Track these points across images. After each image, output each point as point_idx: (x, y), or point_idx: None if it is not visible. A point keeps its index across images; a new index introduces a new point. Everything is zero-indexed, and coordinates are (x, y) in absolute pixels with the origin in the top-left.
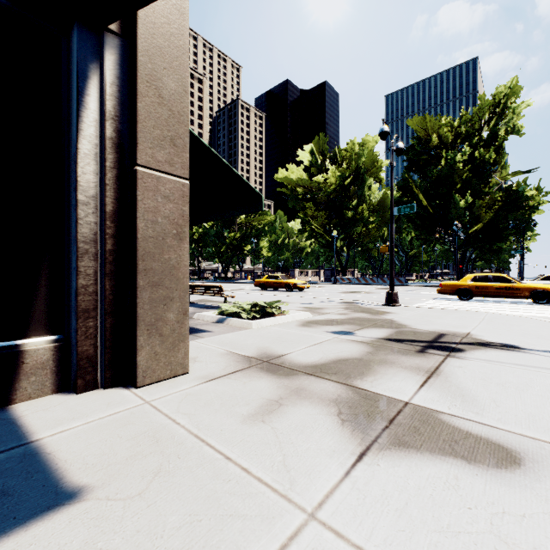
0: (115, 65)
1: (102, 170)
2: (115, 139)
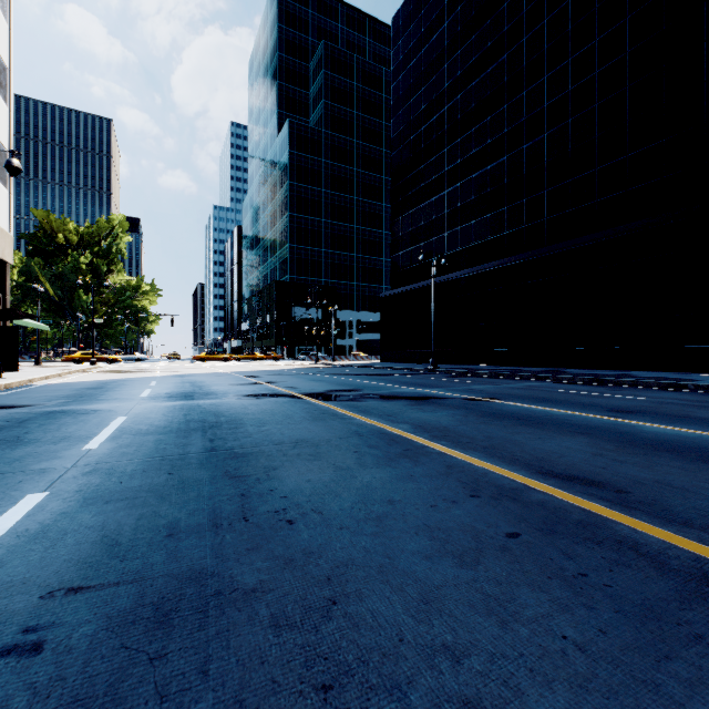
0: None
1: None
2: None
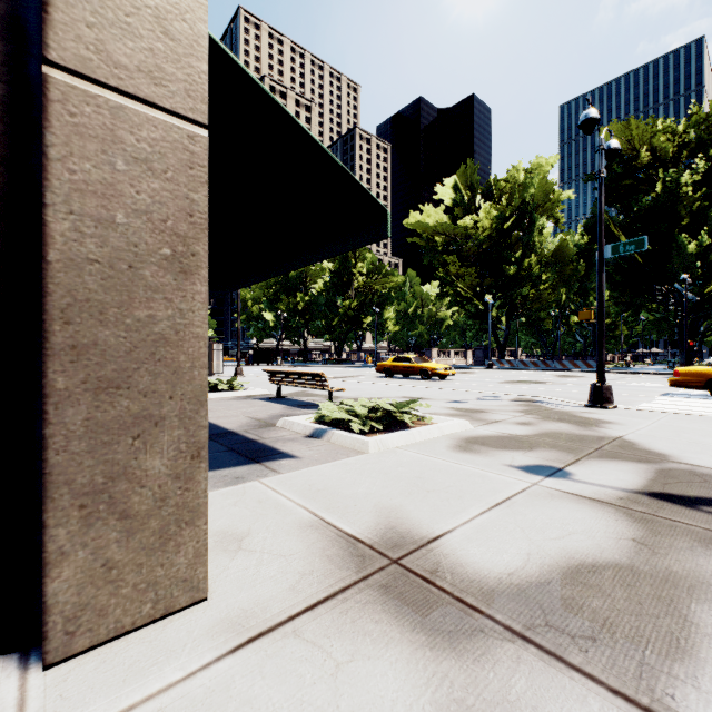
0: None
1: None
2: None
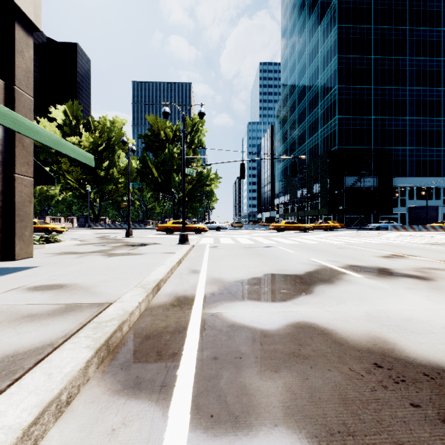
0: (3, 132)
1: None
2: (3, 162)
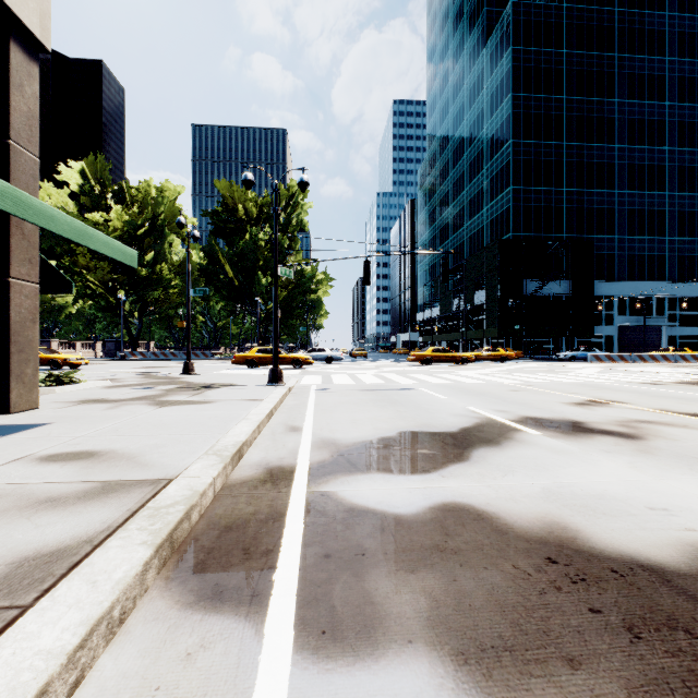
0: None
1: None
2: None
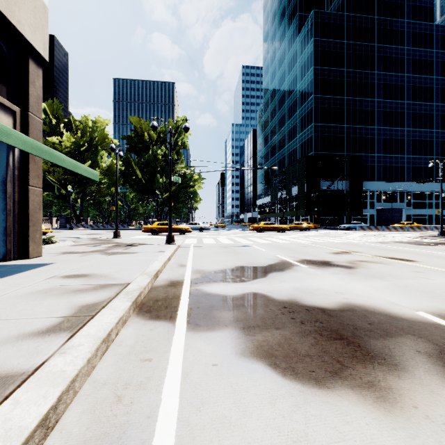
0: (19, 151)
1: (13, 186)
2: (19, 176)
